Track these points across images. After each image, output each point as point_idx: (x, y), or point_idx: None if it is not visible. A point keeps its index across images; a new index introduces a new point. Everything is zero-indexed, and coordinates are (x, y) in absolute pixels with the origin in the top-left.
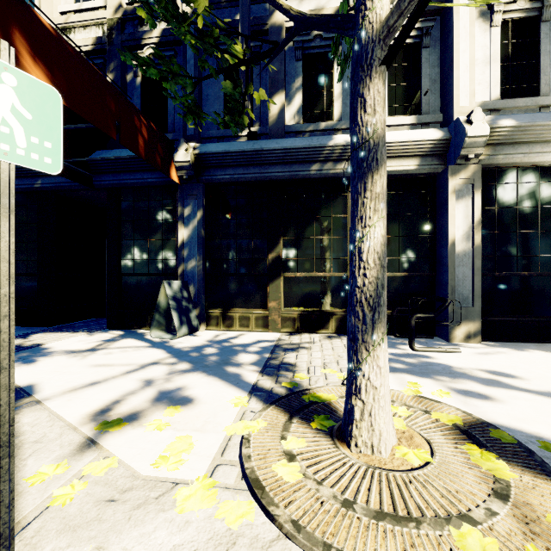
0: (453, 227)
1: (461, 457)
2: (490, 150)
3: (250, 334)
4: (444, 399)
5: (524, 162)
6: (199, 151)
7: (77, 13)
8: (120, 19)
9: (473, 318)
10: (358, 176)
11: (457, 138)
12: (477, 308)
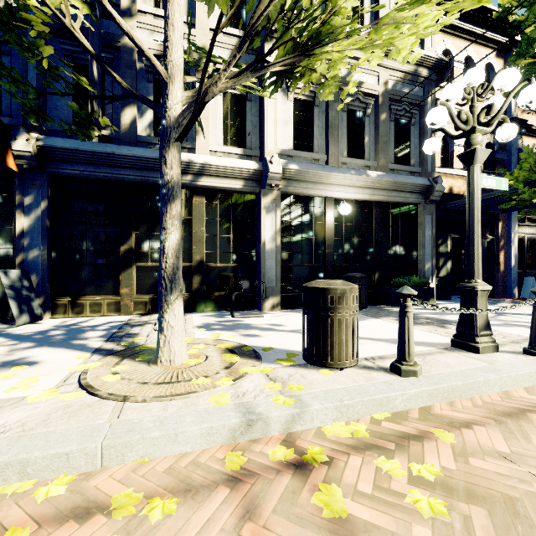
0: (264, 232)
1: (220, 359)
2: (285, 182)
3: (101, 318)
4: (233, 339)
5: (305, 193)
6: (43, 143)
7: None
8: None
9: (276, 294)
10: (163, 203)
11: (266, 171)
12: (278, 287)
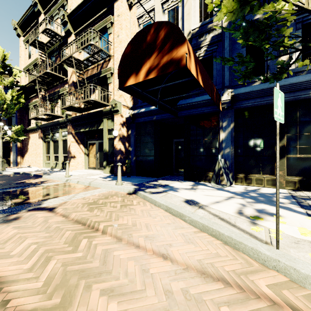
0: None
1: None
2: None
3: (265, 188)
4: None
5: None
6: (234, 93)
7: None
8: (189, 38)
9: None
10: None
11: None
12: None
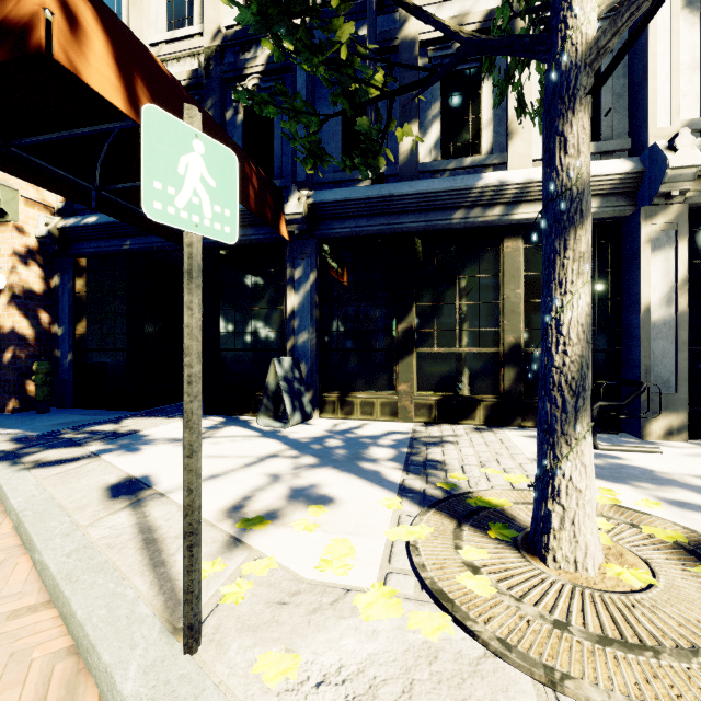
0: (647, 288)
1: (693, 581)
2: (700, 184)
3: (375, 424)
4: (653, 510)
5: None
6: (313, 200)
7: (169, 43)
8: (218, 47)
9: (676, 408)
10: (556, 231)
11: (654, 170)
12: (682, 395)
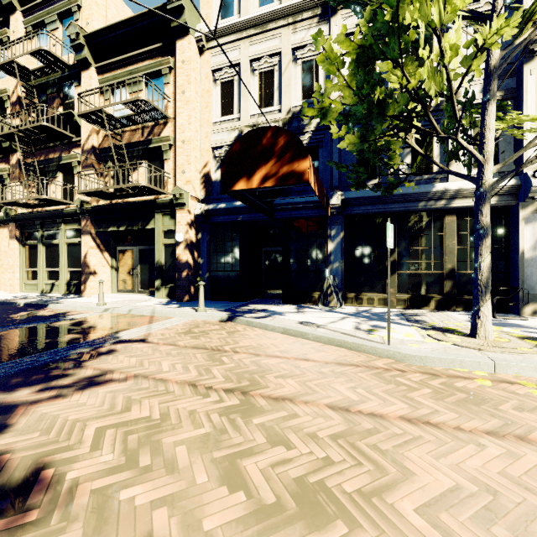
0: (523, 242)
1: (522, 342)
2: None
3: (377, 308)
4: (516, 332)
5: None
6: (344, 197)
7: (260, 114)
8: (290, 118)
9: None
10: (479, 239)
11: (526, 185)
12: None
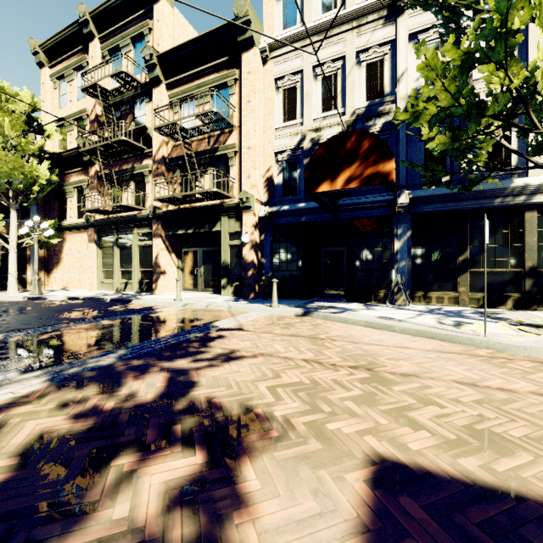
0: None
1: None
2: None
3: (447, 307)
4: None
5: None
6: (412, 195)
7: (323, 118)
8: (354, 120)
9: None
10: None
11: None
12: None
